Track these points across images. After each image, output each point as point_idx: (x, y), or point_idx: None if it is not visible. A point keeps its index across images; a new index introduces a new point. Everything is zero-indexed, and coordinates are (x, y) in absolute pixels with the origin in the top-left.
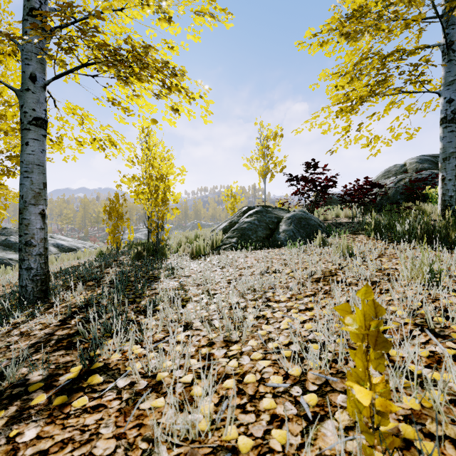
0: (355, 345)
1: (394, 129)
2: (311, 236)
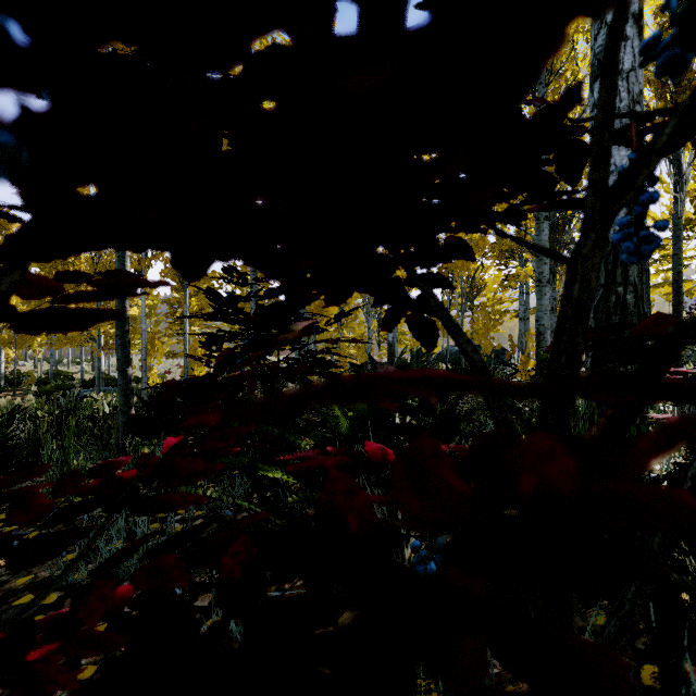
0: None
1: None
2: None
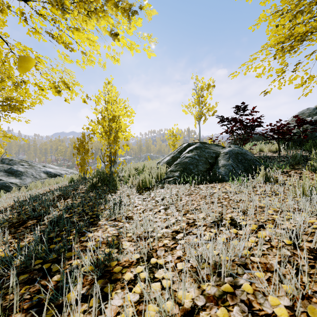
0: None
1: None
2: (249, 170)
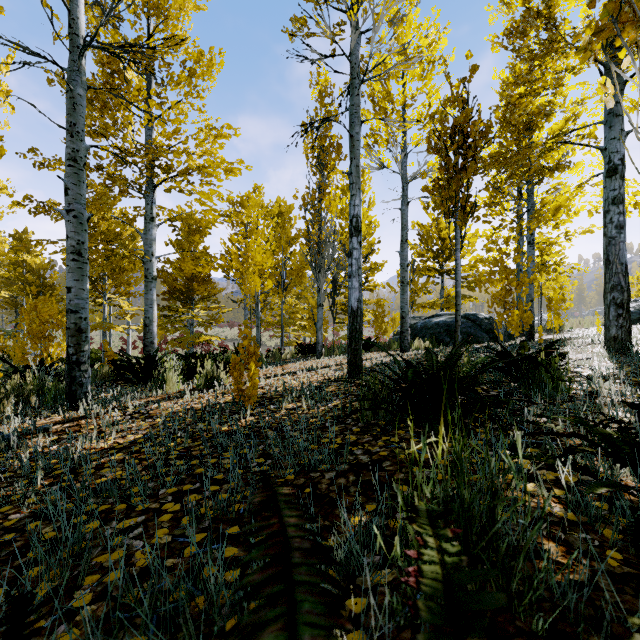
0: None
1: None
2: None
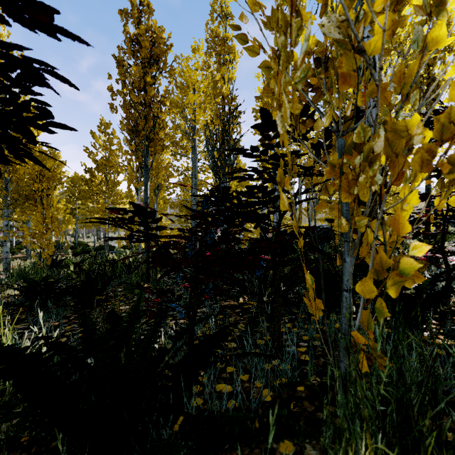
0: None
1: None
2: None
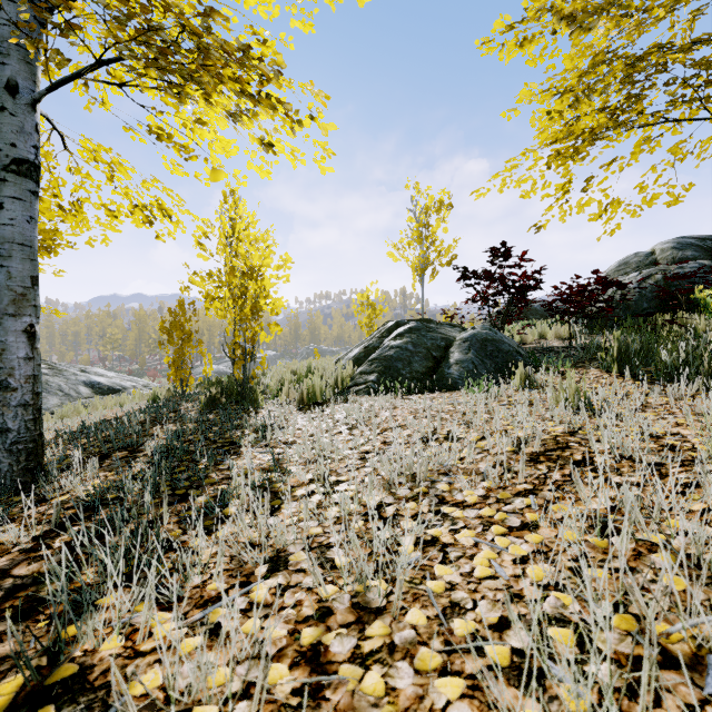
0: (666, 641)
1: (646, 187)
2: (503, 370)
